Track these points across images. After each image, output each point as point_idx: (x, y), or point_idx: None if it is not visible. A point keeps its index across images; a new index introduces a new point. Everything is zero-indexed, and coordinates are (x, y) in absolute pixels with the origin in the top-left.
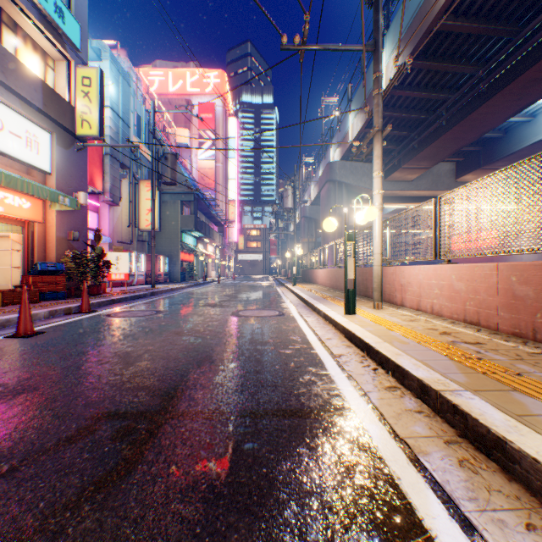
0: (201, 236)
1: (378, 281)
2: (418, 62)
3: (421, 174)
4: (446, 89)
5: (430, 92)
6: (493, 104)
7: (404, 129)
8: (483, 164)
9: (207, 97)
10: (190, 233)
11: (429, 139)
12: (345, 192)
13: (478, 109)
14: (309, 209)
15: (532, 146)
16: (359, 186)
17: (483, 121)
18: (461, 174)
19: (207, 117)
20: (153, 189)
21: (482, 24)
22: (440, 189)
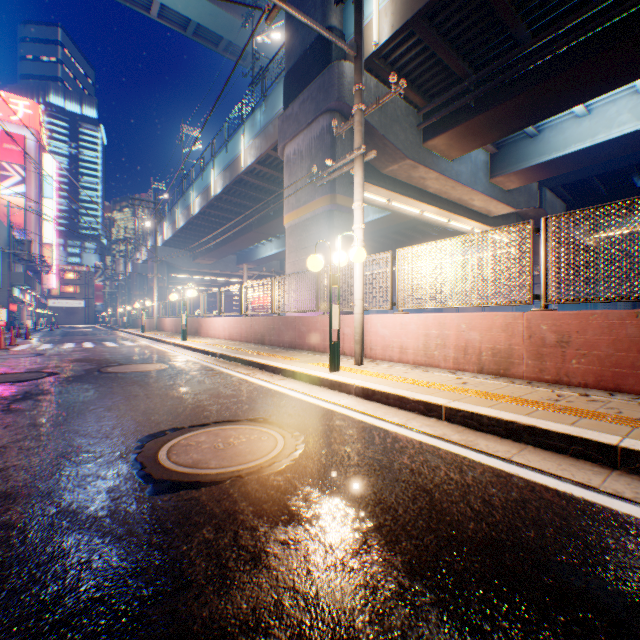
0: (27, 288)
1: (157, 323)
2: (191, 225)
3: (217, 261)
4: (211, 233)
5: (203, 233)
6: (226, 248)
7: (198, 240)
8: (246, 262)
9: (15, 126)
10: (20, 286)
11: (209, 251)
12: (167, 267)
13: (221, 248)
14: (142, 267)
15: (259, 260)
16: (176, 264)
17: (227, 251)
18: (239, 264)
19: (15, 149)
20: (11, 262)
21: (211, 223)
22: (229, 271)
